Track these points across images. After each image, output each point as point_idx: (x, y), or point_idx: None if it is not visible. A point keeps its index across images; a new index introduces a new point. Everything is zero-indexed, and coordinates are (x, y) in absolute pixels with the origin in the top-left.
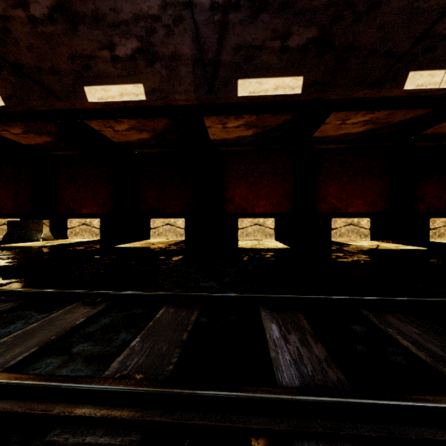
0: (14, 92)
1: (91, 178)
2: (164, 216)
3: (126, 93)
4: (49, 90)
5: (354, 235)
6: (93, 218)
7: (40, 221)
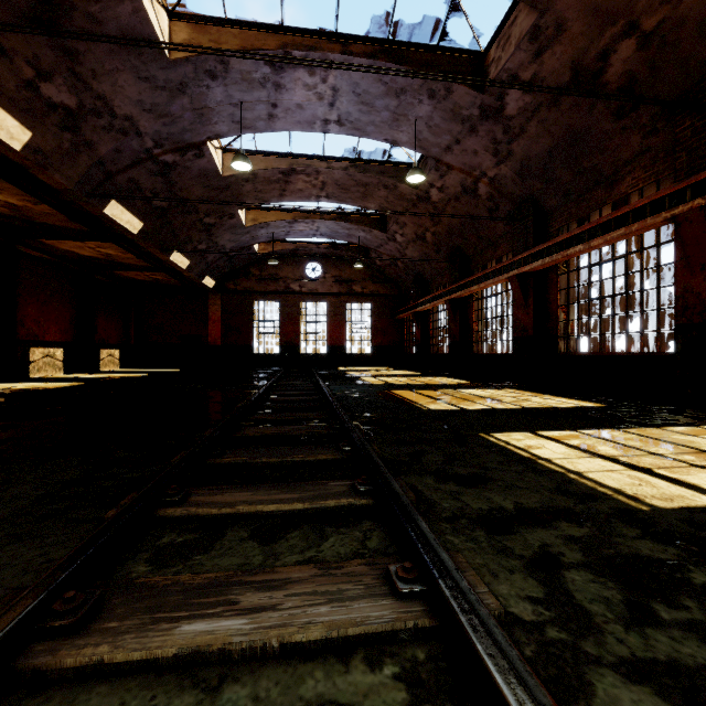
0: None
1: None
2: None
3: None
4: None
5: (51, 369)
6: None
7: None
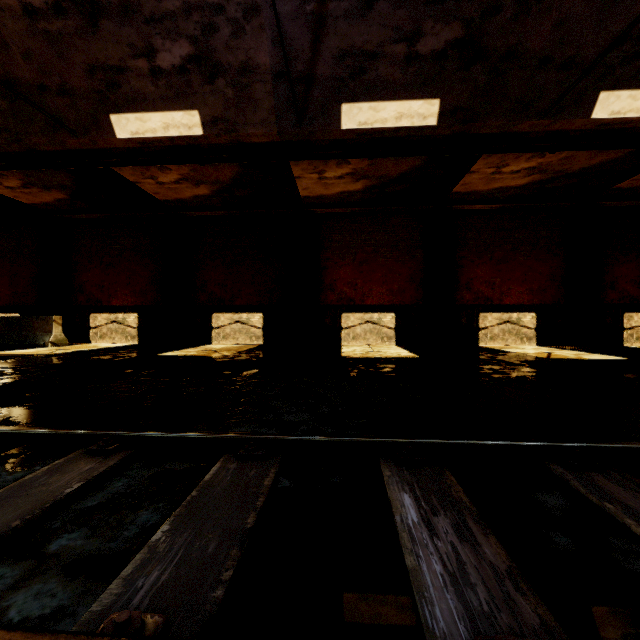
0: (4, 123)
1: (125, 254)
2: (233, 310)
3: (173, 125)
4: (56, 119)
5: (512, 337)
6: (127, 313)
7: (49, 318)
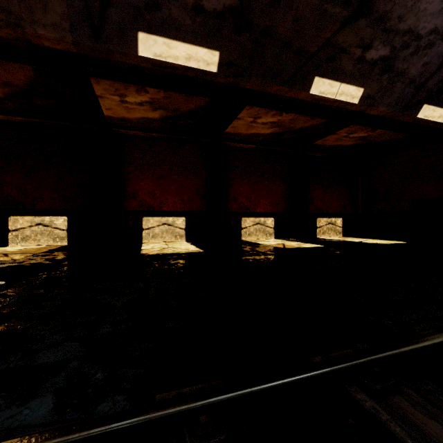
0: None
1: None
2: (34, 213)
3: None
4: None
5: (261, 234)
6: None
7: None
